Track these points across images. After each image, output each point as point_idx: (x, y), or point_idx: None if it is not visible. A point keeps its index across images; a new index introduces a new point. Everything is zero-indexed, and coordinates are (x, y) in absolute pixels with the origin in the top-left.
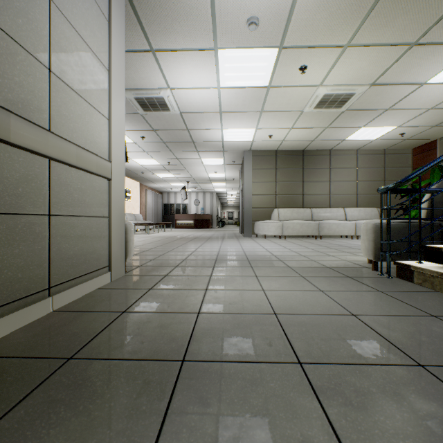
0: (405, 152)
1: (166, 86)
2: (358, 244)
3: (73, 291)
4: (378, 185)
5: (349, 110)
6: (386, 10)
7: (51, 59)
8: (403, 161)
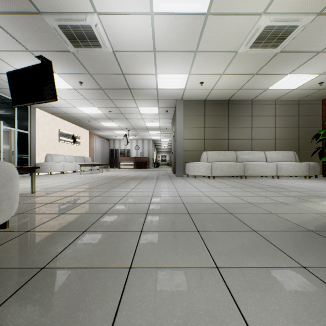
0: (316, 103)
1: (92, 9)
2: (288, 185)
3: None
4: (293, 131)
5: (283, 52)
6: None
7: None
8: (315, 110)
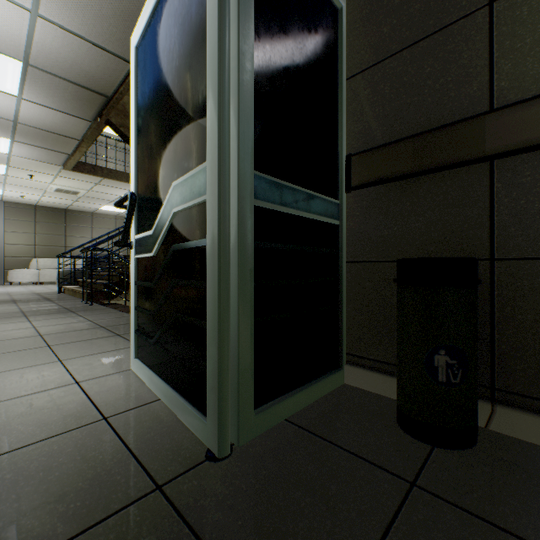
0: None
1: None
2: None
3: None
4: None
5: (86, 196)
6: (70, 172)
7: None
8: None
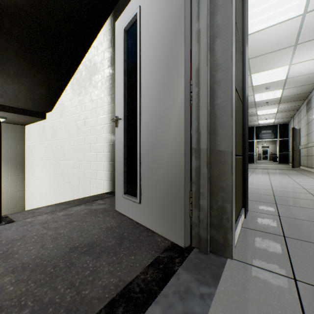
0: None
1: None
2: None
3: (312, 170)
4: None
5: None
6: None
7: (311, 130)
8: None
